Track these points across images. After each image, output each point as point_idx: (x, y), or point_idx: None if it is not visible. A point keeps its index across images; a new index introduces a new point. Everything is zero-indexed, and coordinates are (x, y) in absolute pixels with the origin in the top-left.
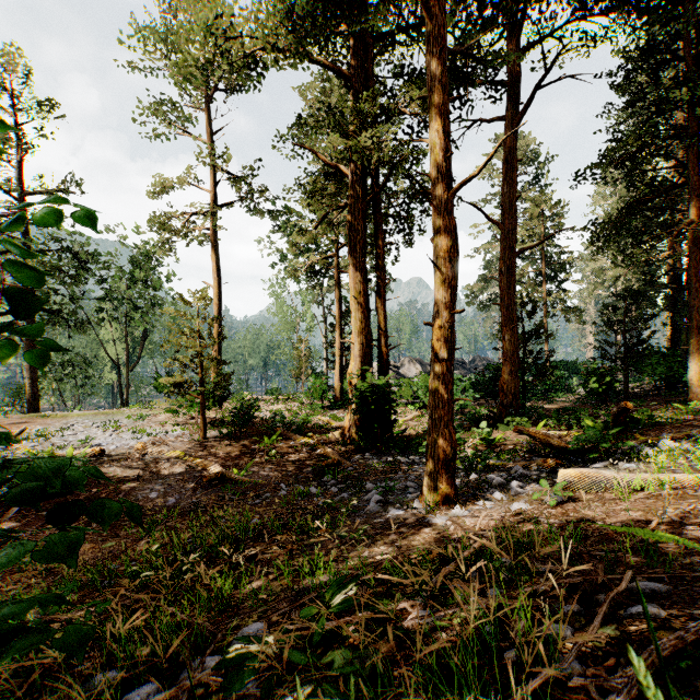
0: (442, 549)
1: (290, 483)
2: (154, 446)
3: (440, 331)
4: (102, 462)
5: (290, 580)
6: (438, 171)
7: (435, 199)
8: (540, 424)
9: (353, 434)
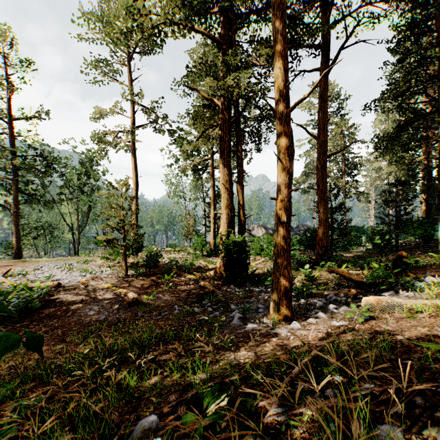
0: (286, 355)
1: (181, 305)
2: (93, 281)
3: (281, 203)
4: (59, 291)
5: (178, 377)
6: (280, 95)
7: (278, 114)
8: (343, 266)
9: (222, 273)
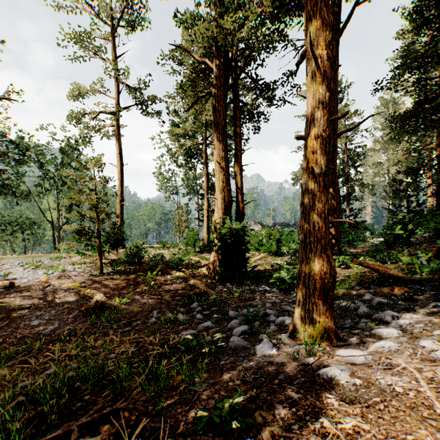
0: None
1: (161, 311)
2: (57, 279)
3: (316, 142)
4: (9, 292)
5: None
6: None
7: None
8: None
9: (217, 269)
